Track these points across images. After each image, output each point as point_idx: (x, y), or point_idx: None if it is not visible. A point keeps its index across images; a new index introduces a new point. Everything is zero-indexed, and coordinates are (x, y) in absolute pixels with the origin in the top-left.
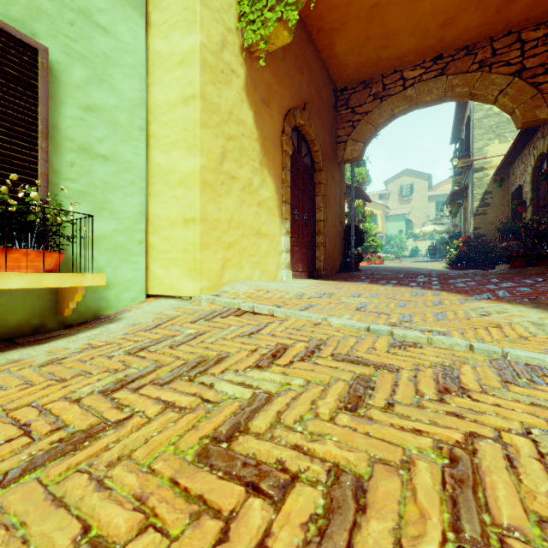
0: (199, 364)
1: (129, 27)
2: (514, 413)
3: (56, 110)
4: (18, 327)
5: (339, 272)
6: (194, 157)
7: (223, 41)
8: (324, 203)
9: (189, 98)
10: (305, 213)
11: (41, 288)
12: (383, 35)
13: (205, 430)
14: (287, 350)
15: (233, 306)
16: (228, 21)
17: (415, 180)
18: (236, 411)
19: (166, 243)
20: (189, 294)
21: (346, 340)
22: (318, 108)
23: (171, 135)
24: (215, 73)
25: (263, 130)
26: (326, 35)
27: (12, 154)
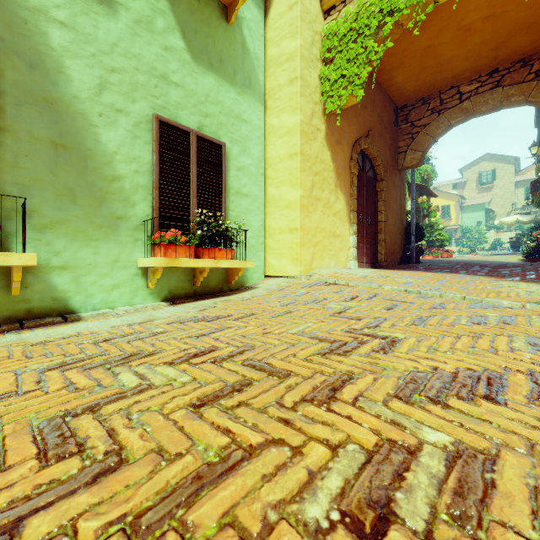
0: (316, 300)
1: (256, 115)
2: (459, 313)
3: (227, 174)
4: (214, 288)
5: (399, 264)
6: (297, 190)
7: (312, 113)
8: (385, 206)
9: (293, 154)
10: (368, 216)
11: (222, 269)
12: (437, 64)
13: (329, 312)
14: (358, 297)
15: (322, 281)
16: (315, 98)
17: (498, 165)
18: (339, 310)
19: (277, 244)
20: (293, 275)
21: (391, 294)
22: (379, 130)
23: (281, 177)
24: (308, 135)
25: (337, 162)
26: (386, 72)
27: (213, 201)
